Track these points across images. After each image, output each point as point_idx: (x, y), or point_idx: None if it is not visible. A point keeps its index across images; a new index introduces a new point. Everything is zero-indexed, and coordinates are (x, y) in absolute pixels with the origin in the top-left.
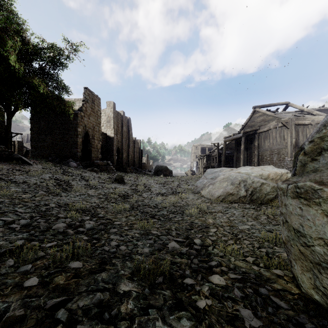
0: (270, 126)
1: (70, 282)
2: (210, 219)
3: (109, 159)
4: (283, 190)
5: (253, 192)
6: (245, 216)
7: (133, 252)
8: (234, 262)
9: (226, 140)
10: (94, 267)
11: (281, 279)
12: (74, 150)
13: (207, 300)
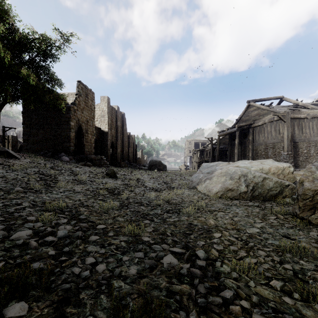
0: (265, 120)
1: None
2: (211, 220)
3: (103, 153)
4: None
5: (254, 187)
6: (251, 216)
7: (114, 275)
8: (255, 289)
9: (220, 134)
10: (46, 313)
11: None
12: (67, 144)
13: None
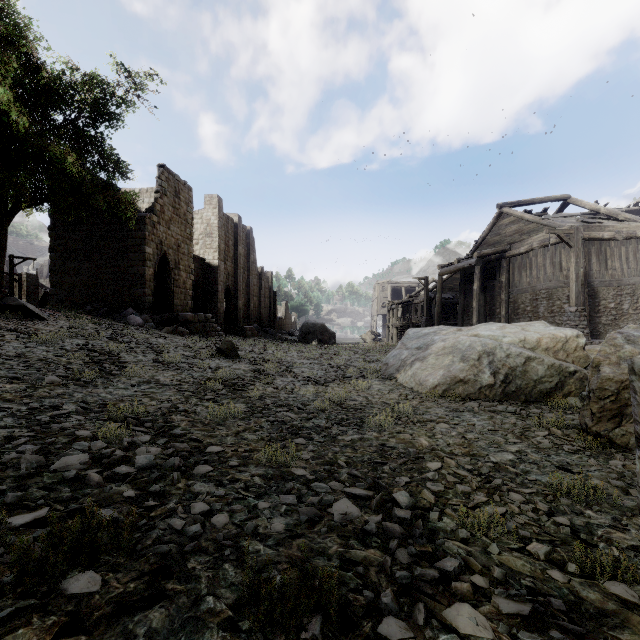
0: (533, 243)
1: None
2: (423, 438)
3: (210, 309)
4: None
5: (509, 377)
6: (499, 430)
7: (245, 533)
8: (499, 558)
9: (444, 271)
10: (134, 589)
11: (634, 614)
12: (138, 291)
13: None
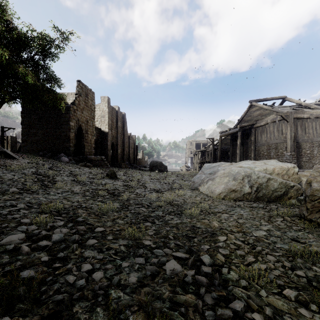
0: (268, 120)
1: None
2: (215, 222)
3: (103, 154)
4: None
5: (259, 188)
6: (256, 218)
7: (112, 284)
8: (267, 299)
9: (222, 135)
10: None
11: None
12: (66, 144)
13: None
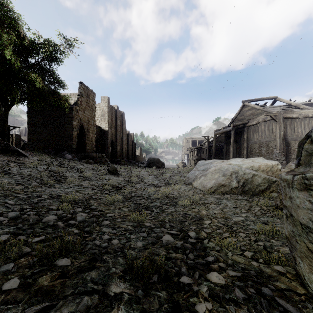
0: (259, 119)
1: (55, 283)
2: (203, 210)
3: (103, 151)
4: (288, 182)
5: (245, 183)
6: (238, 207)
7: (126, 247)
8: (231, 257)
9: (216, 133)
10: (83, 265)
11: (283, 277)
12: (70, 143)
13: (207, 303)
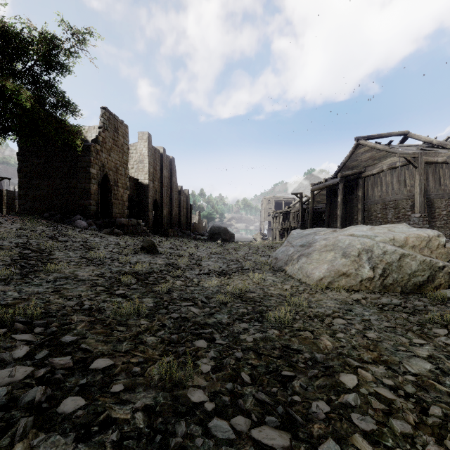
0: (383, 166)
1: None
2: (324, 337)
3: (142, 216)
4: None
5: (386, 271)
6: (396, 327)
7: None
8: None
9: (315, 188)
10: None
11: None
12: (85, 202)
13: None
